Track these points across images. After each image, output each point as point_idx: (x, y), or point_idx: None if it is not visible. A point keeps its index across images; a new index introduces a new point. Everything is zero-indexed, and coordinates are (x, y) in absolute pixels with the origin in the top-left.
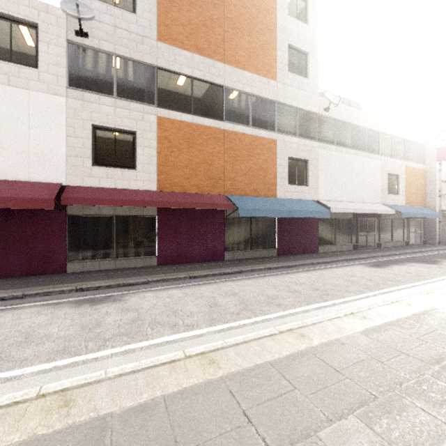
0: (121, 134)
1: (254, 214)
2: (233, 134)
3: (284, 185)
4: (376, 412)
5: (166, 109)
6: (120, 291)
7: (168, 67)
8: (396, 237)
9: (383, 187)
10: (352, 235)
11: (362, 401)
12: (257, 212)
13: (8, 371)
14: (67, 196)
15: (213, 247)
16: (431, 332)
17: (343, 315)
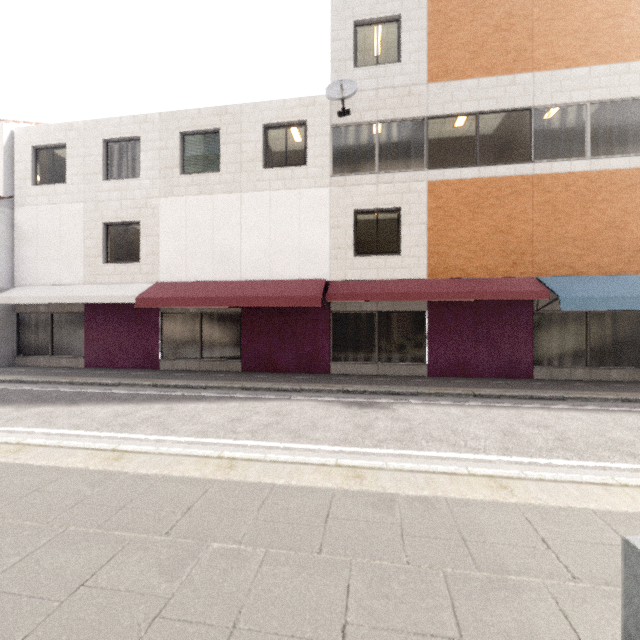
0: (384, 215)
1: (593, 305)
2: (551, 178)
3: None
4: None
5: (439, 169)
6: (386, 399)
7: (443, 112)
8: None
9: None
10: None
11: None
12: (600, 303)
13: (308, 445)
14: (331, 292)
15: (513, 358)
16: None
17: None
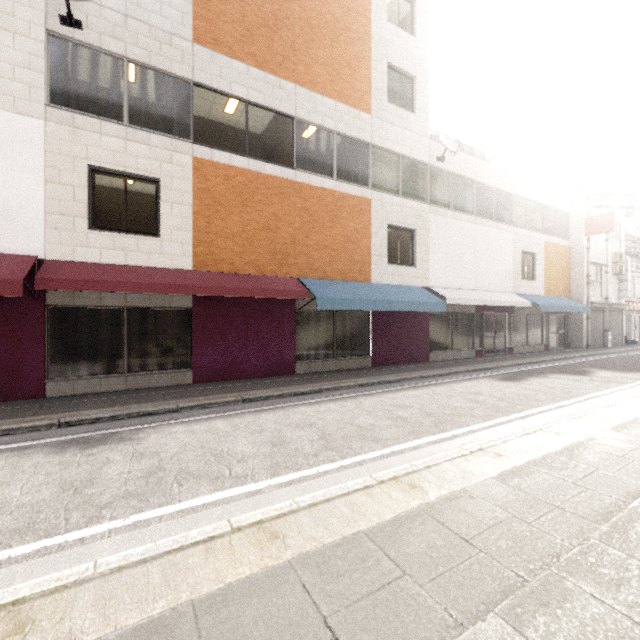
0: (136, 183)
1: (339, 306)
2: (309, 188)
3: (382, 264)
4: (528, 606)
5: (207, 147)
6: (132, 425)
7: (211, 84)
8: (533, 340)
9: (516, 270)
10: (474, 337)
11: (505, 589)
12: (343, 304)
13: None
14: (45, 275)
15: (279, 355)
16: (590, 474)
17: (469, 452)
